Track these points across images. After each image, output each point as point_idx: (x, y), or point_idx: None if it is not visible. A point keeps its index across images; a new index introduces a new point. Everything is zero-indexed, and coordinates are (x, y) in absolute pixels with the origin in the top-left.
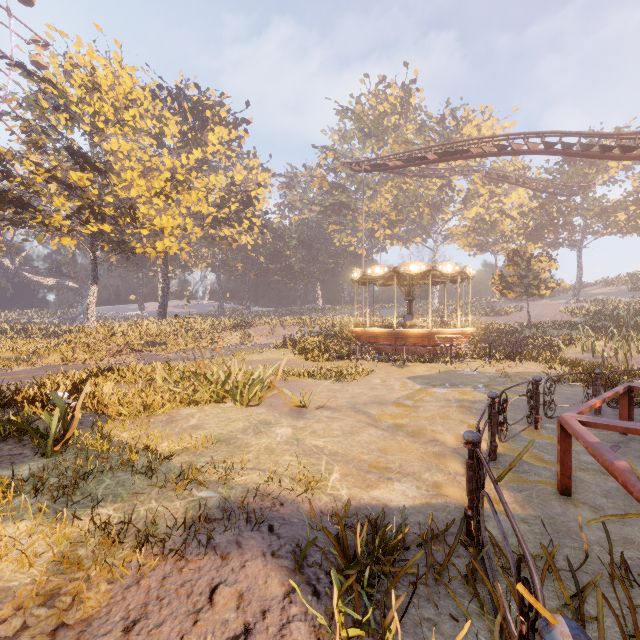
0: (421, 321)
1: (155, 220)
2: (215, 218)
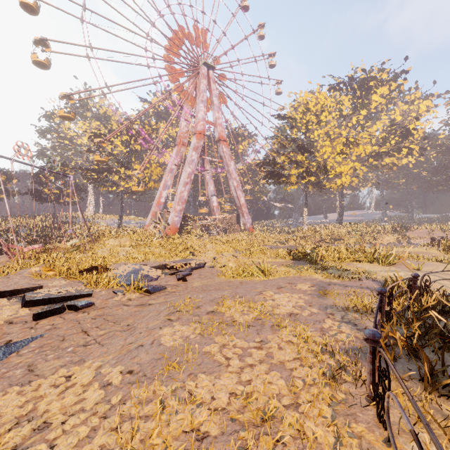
0: None
1: (336, 168)
2: (377, 154)
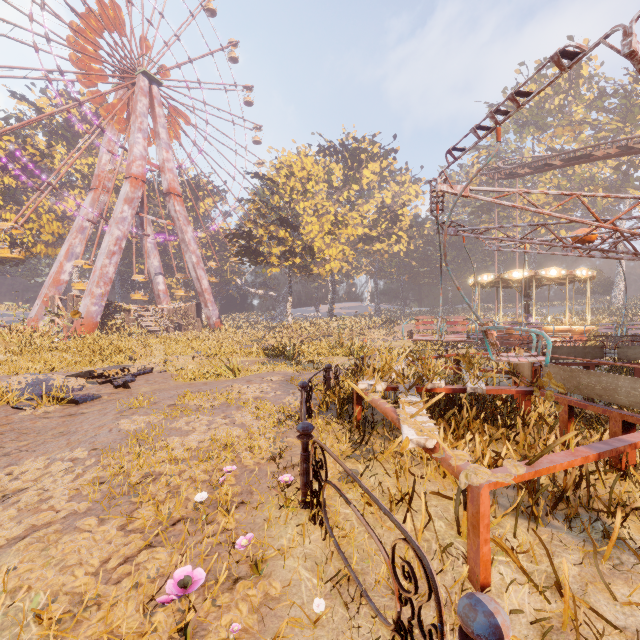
0: (538, 320)
1: (325, 251)
2: (368, 237)
